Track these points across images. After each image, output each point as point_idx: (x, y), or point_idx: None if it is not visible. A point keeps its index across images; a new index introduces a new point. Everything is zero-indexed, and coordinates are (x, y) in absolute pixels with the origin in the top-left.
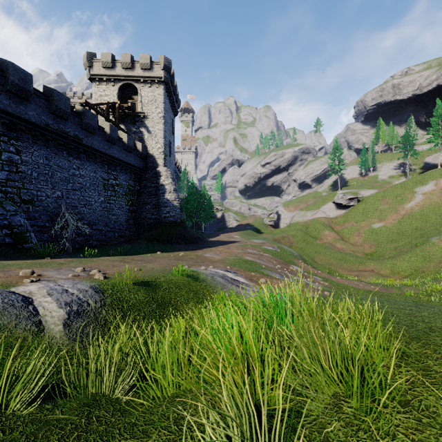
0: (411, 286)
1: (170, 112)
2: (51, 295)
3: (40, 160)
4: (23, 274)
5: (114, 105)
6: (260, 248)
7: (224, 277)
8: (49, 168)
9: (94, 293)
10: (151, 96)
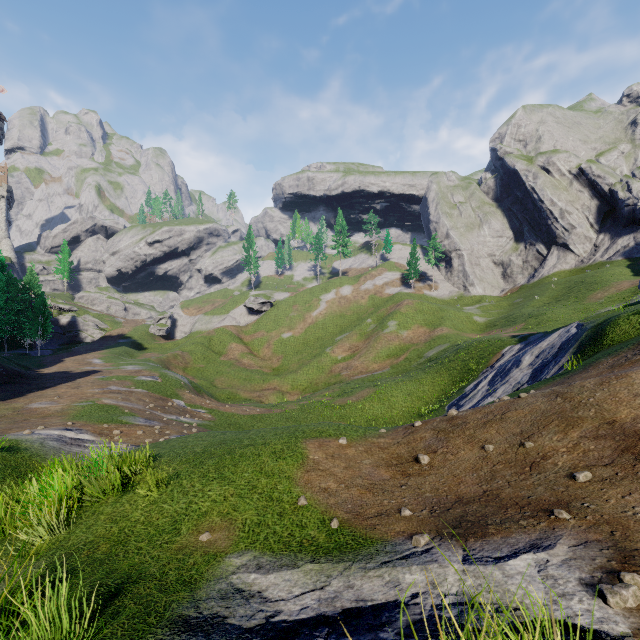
0: (295, 402)
1: None
2: None
3: None
4: None
5: None
6: (132, 380)
7: (61, 439)
8: None
9: None
10: None
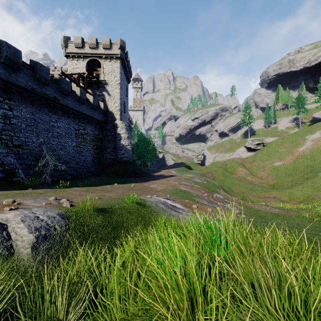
0: (305, 209)
1: (125, 80)
2: (24, 221)
3: (27, 115)
4: (6, 203)
5: (83, 75)
6: (191, 180)
7: (165, 204)
8: (34, 121)
9: (60, 219)
10: (111, 68)
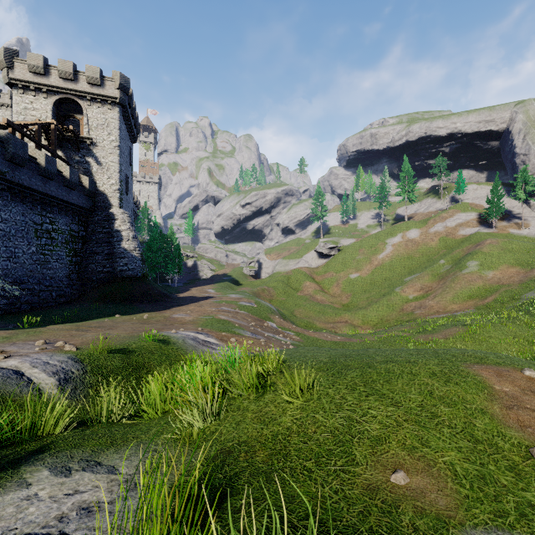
0: (371, 334)
1: (128, 139)
2: (36, 367)
3: None
4: None
5: (48, 125)
6: (236, 304)
7: (196, 340)
8: None
9: (74, 363)
10: (102, 119)
